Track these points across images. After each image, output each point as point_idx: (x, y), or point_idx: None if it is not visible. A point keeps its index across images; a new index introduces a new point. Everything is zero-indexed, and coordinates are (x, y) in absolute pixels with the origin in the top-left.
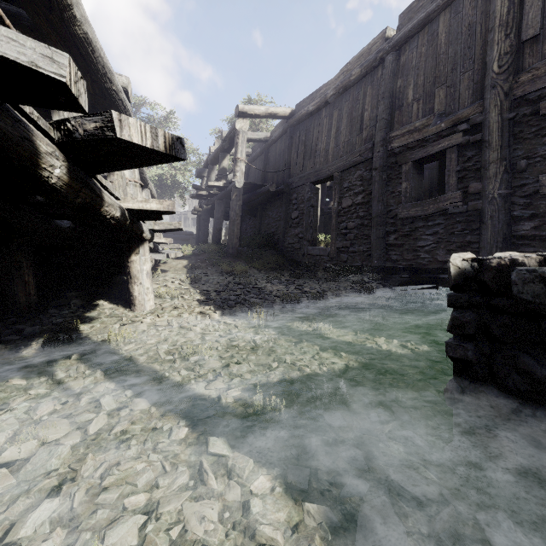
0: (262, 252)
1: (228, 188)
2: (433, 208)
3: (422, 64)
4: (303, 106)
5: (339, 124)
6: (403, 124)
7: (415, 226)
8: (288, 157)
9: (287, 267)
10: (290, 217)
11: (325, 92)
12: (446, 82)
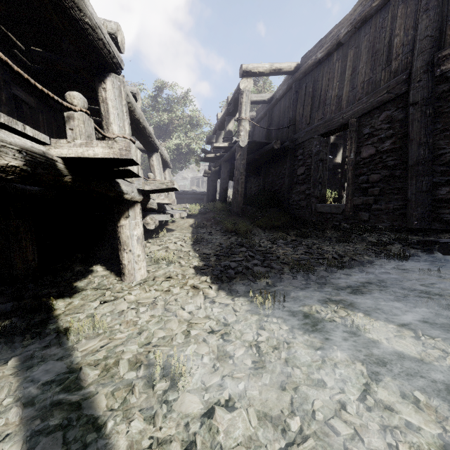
0: (266, 210)
1: (232, 149)
2: None
3: None
4: (309, 56)
5: (356, 63)
6: None
7: None
8: (293, 112)
9: (292, 225)
10: (295, 174)
11: (337, 33)
12: None
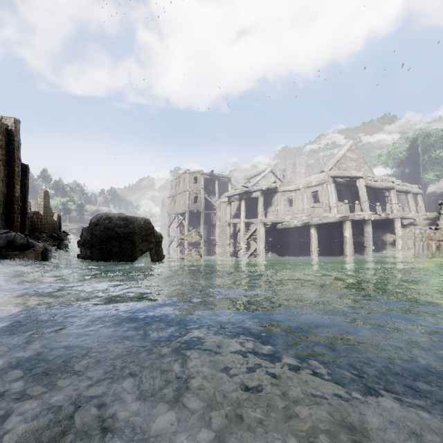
0: None
1: None
2: None
3: None
4: None
5: None
6: None
7: None
8: None
9: None
10: None
11: None
12: None
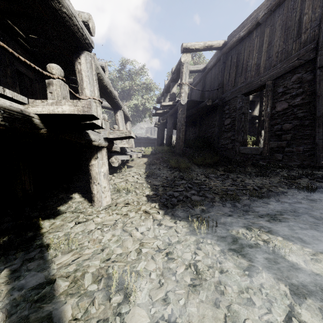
0: (201, 152)
1: (175, 106)
2: None
3: None
4: (234, 35)
5: (272, 37)
6: None
7: None
8: (221, 78)
9: (220, 163)
10: (223, 124)
11: (256, 16)
12: None
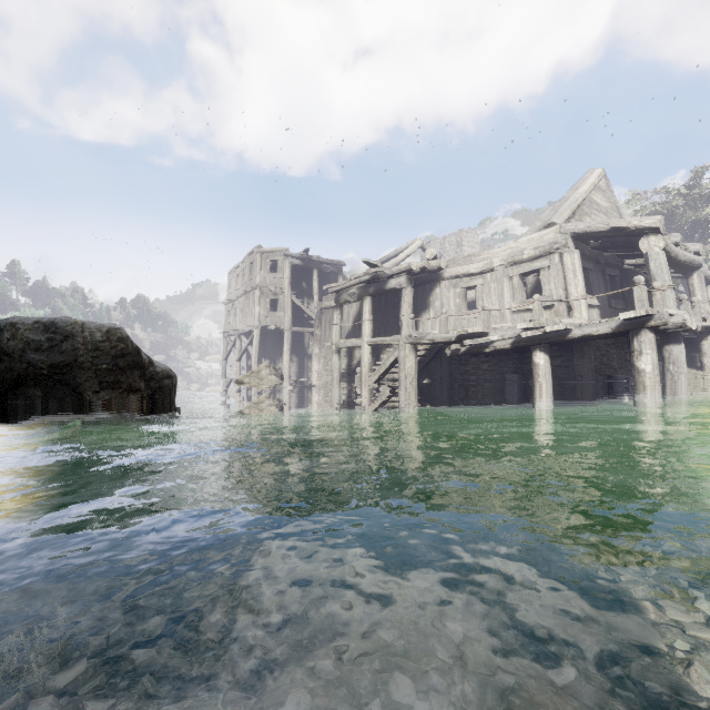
0: None
1: None
2: None
3: None
4: None
5: None
6: None
7: None
8: None
9: None
10: None
11: None
12: None
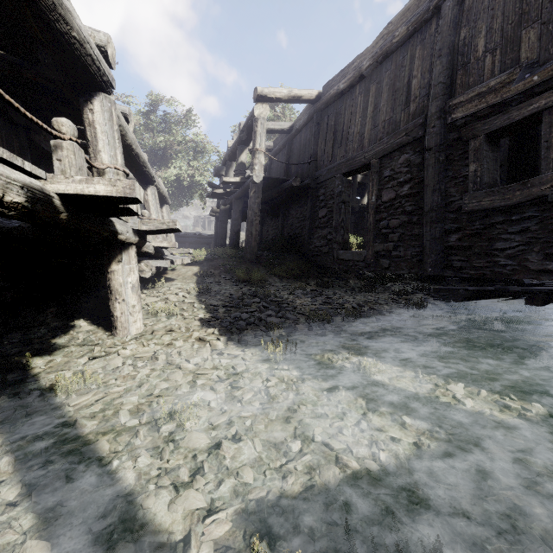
0: (284, 257)
1: (245, 185)
2: (521, 195)
3: (500, 0)
4: (332, 85)
5: (378, 99)
6: (469, 87)
7: (489, 222)
8: (315, 147)
9: (313, 274)
10: (317, 216)
11: (359, 65)
12: (540, 17)
